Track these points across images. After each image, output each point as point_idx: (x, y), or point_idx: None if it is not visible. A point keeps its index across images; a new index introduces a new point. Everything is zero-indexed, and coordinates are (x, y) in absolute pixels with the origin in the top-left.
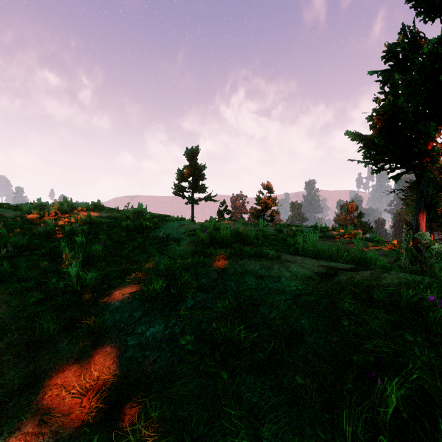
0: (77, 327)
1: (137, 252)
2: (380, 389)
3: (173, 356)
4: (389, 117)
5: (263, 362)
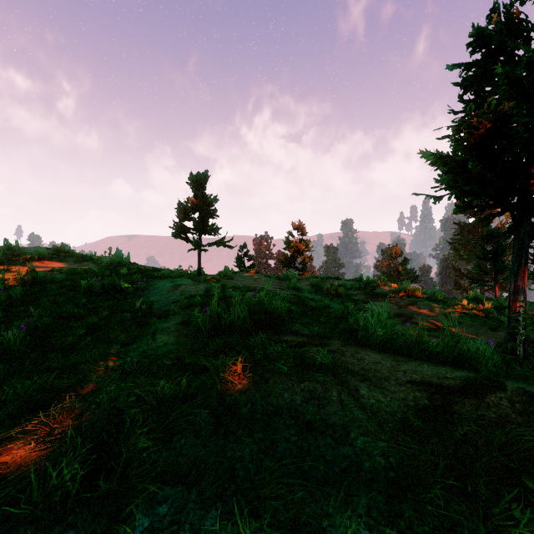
0: None
1: (90, 340)
2: None
3: None
4: (487, 128)
5: None
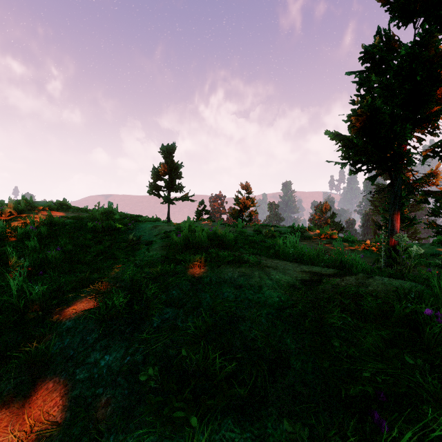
0: (13, 356)
1: (102, 257)
2: (389, 439)
3: (132, 394)
4: (367, 117)
5: (243, 398)
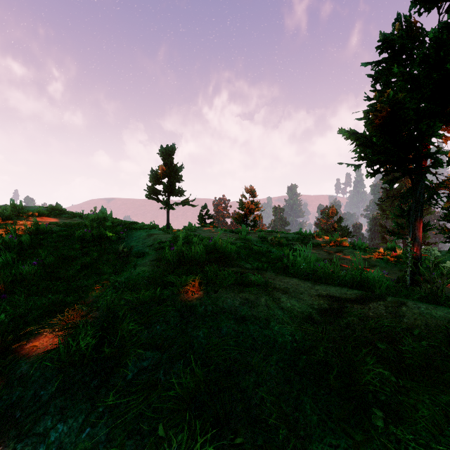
0: None
1: (85, 273)
2: None
3: None
4: (388, 112)
5: None
